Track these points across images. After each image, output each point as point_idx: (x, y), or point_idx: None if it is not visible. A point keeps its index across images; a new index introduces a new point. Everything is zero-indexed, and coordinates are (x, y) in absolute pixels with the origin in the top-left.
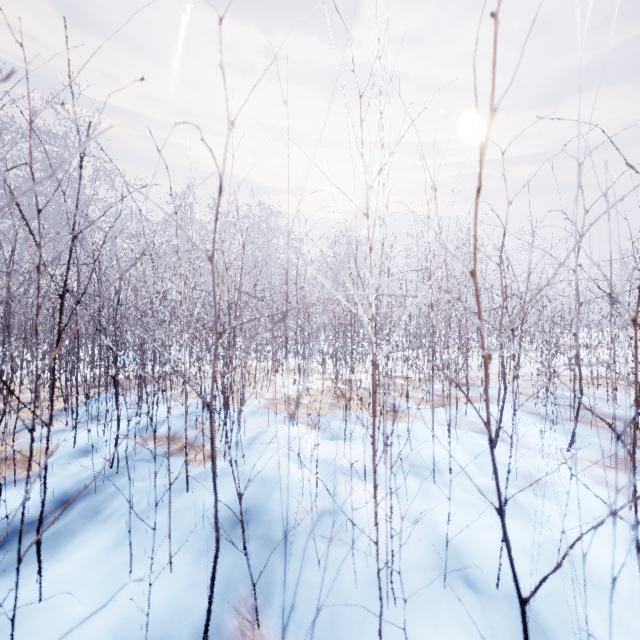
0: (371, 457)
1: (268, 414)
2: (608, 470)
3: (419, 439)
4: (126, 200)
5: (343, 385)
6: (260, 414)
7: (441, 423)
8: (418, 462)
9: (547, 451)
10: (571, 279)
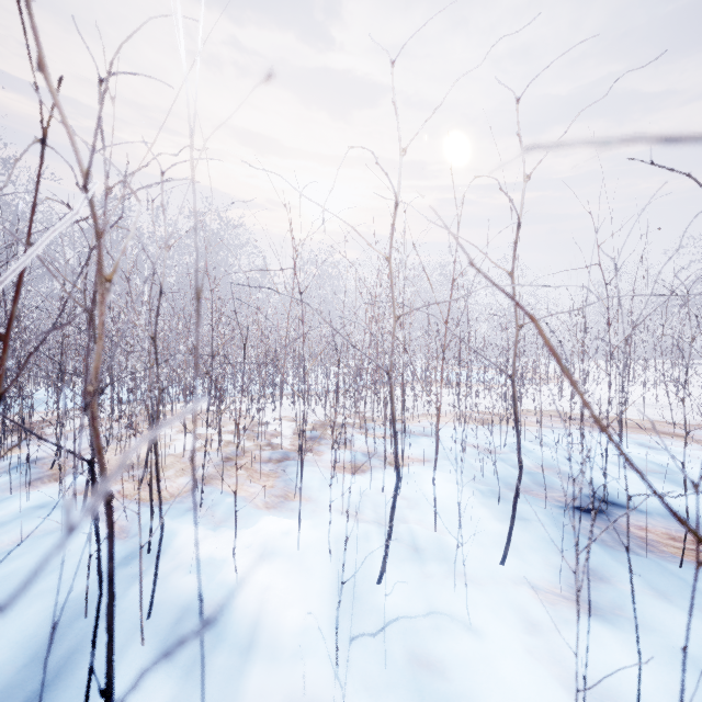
0: (136, 624)
1: (21, 521)
2: (555, 610)
3: (275, 555)
4: (39, 200)
5: (250, 441)
6: (48, 510)
7: (339, 510)
8: (230, 625)
9: (470, 568)
10: (551, 309)
